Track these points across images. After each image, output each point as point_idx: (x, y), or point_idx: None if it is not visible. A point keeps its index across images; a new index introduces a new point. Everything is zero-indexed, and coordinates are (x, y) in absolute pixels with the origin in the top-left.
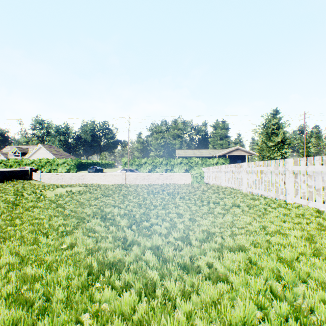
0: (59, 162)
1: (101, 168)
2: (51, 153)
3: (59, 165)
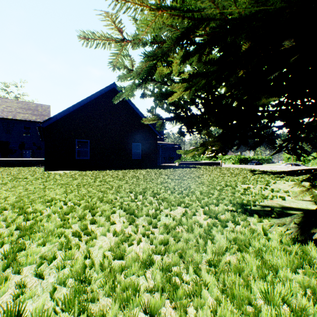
0: (225, 158)
1: (260, 163)
2: None
3: (226, 160)
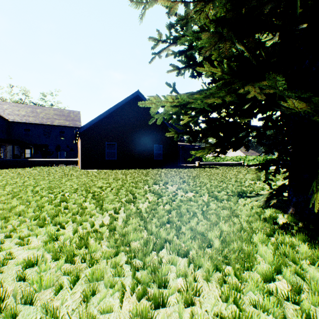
0: (249, 158)
1: None
2: (240, 151)
3: (250, 160)
